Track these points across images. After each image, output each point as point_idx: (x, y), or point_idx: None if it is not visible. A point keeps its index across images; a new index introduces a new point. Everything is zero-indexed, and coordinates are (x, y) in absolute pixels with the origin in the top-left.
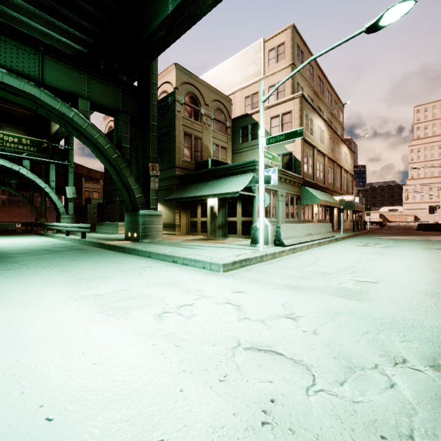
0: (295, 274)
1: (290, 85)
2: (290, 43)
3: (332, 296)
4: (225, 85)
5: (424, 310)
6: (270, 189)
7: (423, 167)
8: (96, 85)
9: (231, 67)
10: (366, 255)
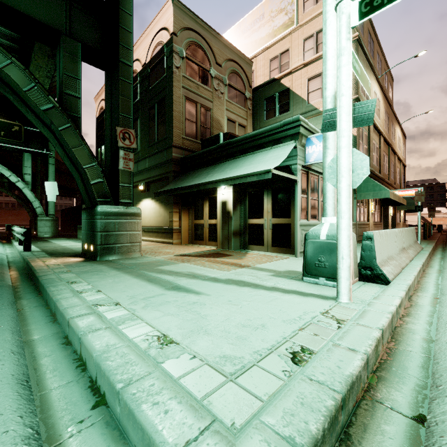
0: None
1: None
2: None
3: None
4: (244, 47)
5: None
6: (318, 171)
7: None
8: None
9: (252, 23)
10: None
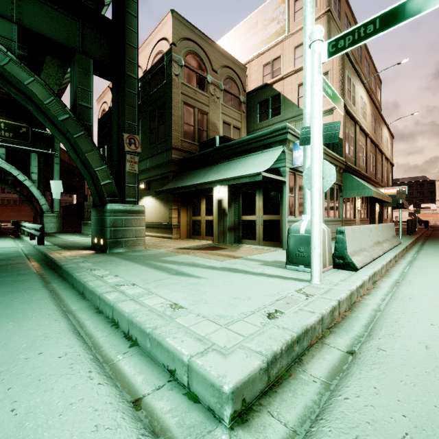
0: None
1: (325, 40)
2: None
3: None
4: (238, 53)
5: None
6: None
7: None
8: (33, 5)
9: (246, 31)
10: None
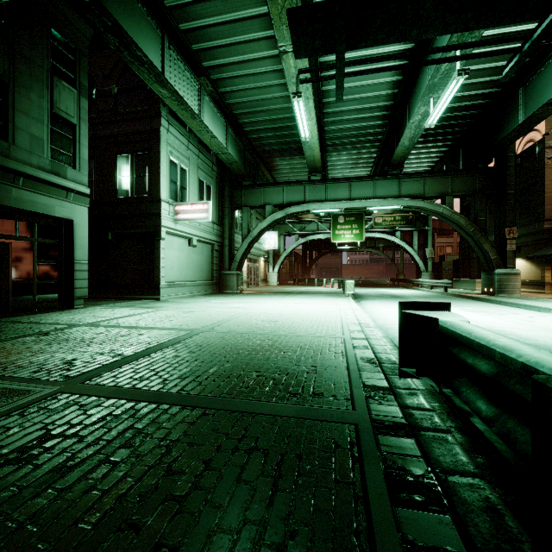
0: None
1: None
2: None
3: None
4: None
5: None
6: None
7: None
8: (457, 180)
9: None
10: None
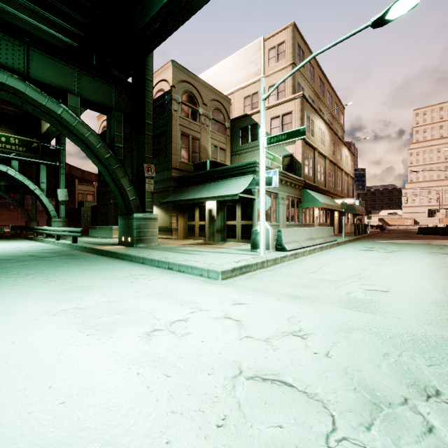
0: (300, 282)
1: (291, 85)
2: (291, 42)
3: (342, 308)
4: (224, 84)
5: (445, 324)
6: (270, 191)
7: (423, 170)
8: (87, 80)
9: (230, 66)
10: (371, 260)
